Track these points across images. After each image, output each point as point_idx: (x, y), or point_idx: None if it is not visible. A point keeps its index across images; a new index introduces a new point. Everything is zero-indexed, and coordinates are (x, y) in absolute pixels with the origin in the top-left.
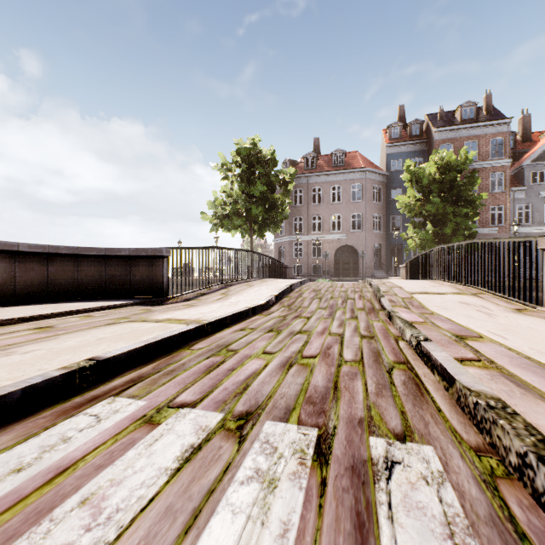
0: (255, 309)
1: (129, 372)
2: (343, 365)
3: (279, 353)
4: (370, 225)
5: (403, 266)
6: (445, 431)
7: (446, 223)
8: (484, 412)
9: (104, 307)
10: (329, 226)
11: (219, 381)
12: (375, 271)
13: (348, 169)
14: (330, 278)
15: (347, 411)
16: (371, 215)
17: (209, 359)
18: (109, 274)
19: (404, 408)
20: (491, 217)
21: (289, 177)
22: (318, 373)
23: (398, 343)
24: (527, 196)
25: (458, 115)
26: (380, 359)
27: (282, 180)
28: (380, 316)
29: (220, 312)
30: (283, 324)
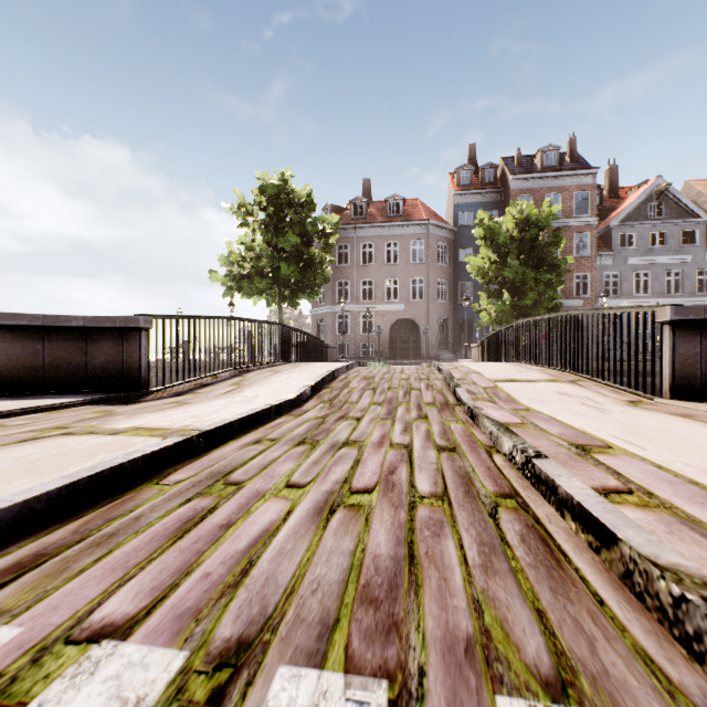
0: (281, 407)
1: (19, 544)
2: (418, 506)
3: (313, 486)
4: (434, 293)
5: (475, 346)
6: (632, 660)
7: (527, 292)
8: (706, 624)
9: (30, 410)
10: (383, 293)
11: (197, 555)
12: (440, 351)
13: (407, 220)
14: (385, 360)
15: (439, 620)
16: (436, 281)
17: (190, 504)
18: (50, 356)
19: (540, 601)
20: (575, 287)
21: (332, 227)
22: (378, 525)
23: (494, 458)
24: (615, 262)
25: (538, 161)
26: (473, 490)
27: (322, 231)
28: (457, 414)
29: (224, 414)
30: (321, 430)
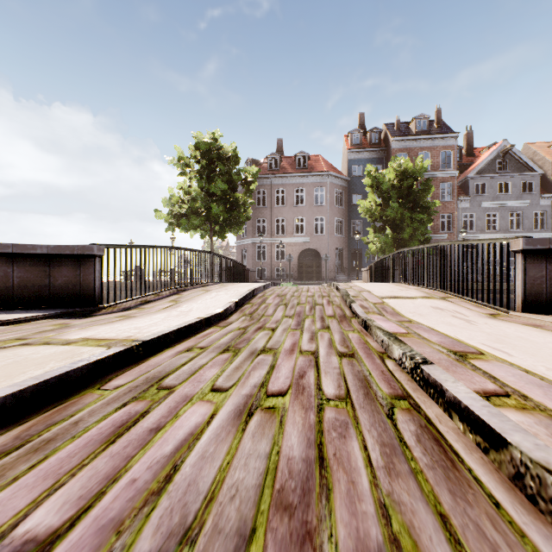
0: (210, 320)
1: None
2: (326, 407)
3: (235, 390)
4: (332, 229)
5: (365, 270)
6: None
7: (404, 228)
8: None
9: None
10: (292, 228)
11: (125, 460)
12: (337, 274)
13: (311, 172)
14: (294, 281)
15: (350, 528)
16: (334, 219)
17: (125, 409)
18: (19, 278)
19: (442, 504)
20: (441, 224)
21: (252, 176)
22: (291, 427)
23: (386, 363)
24: (471, 205)
25: (413, 126)
26: (371, 392)
27: (244, 179)
28: (353, 325)
29: (162, 326)
30: (242, 339)
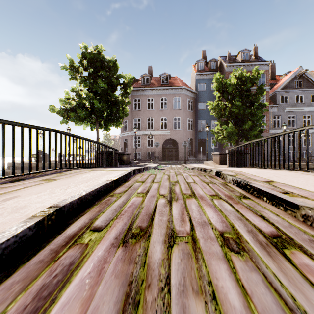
0: None
1: None
2: None
3: None
4: (185, 125)
5: (217, 153)
6: None
7: (245, 121)
8: None
9: None
10: (158, 125)
11: None
12: (189, 156)
13: (172, 86)
14: (160, 161)
15: None
16: (186, 119)
17: None
18: None
19: None
20: None
21: (128, 82)
22: None
23: None
24: (278, 110)
25: (239, 57)
26: None
27: (122, 84)
28: None
29: None
30: None
